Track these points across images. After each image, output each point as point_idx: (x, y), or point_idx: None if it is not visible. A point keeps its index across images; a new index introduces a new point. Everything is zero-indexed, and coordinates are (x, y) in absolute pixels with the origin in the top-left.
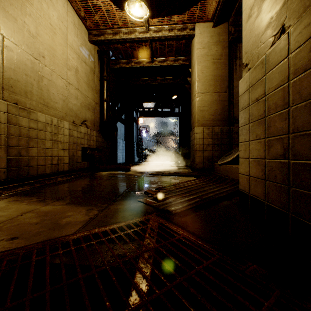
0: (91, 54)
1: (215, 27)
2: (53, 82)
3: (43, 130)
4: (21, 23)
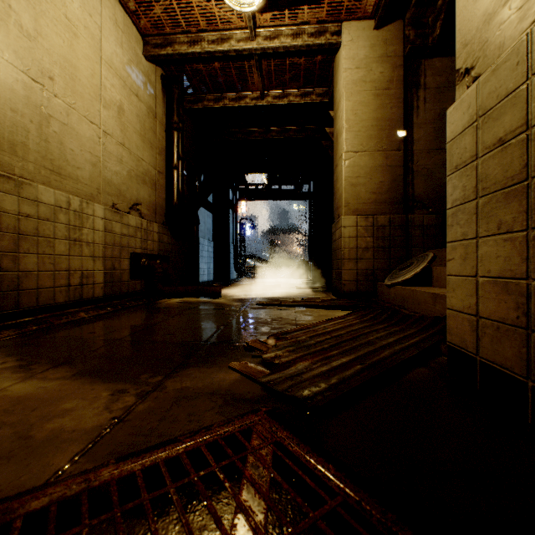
0: (148, 81)
1: (378, 30)
2: (71, 128)
3: (50, 221)
4: (1, 7)
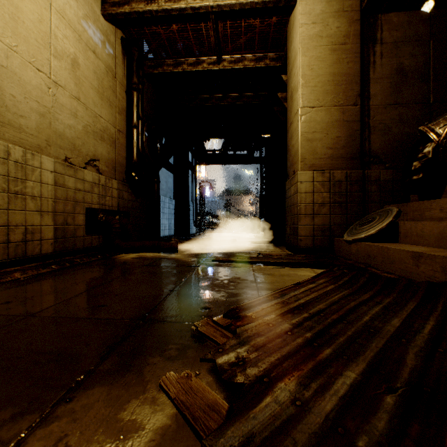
0: (107, 40)
1: None
2: (12, 72)
3: None
4: None
